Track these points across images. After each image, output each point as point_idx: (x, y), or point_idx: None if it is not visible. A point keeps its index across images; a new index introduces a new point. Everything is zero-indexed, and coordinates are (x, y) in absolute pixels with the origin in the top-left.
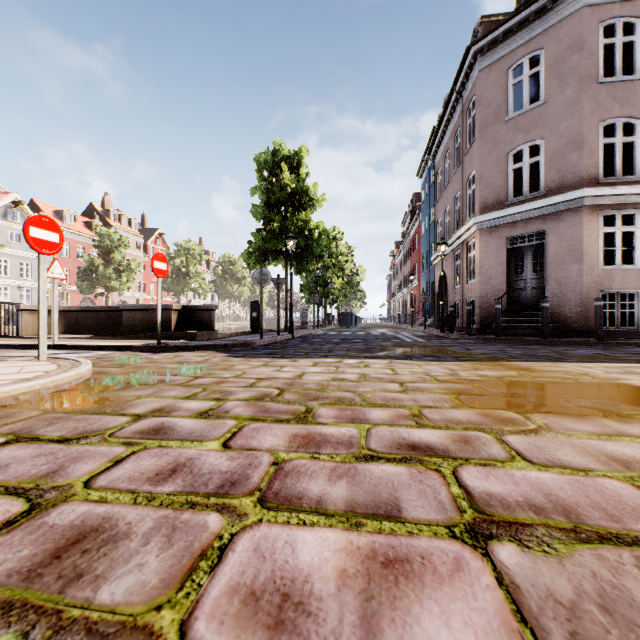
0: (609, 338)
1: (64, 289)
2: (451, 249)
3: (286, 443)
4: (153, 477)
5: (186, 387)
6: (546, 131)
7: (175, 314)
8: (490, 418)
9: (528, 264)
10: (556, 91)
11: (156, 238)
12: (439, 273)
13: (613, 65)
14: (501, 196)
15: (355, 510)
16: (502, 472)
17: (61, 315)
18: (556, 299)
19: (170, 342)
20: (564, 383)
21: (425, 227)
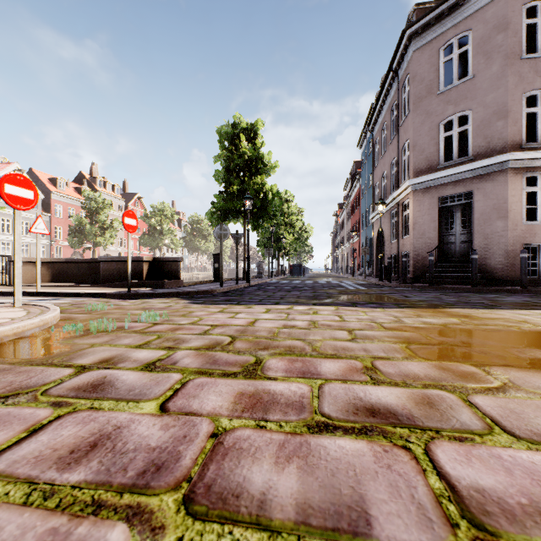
0: (532, 286)
1: (57, 244)
2: (388, 208)
3: (230, 405)
4: (65, 456)
5: (142, 334)
6: (474, 103)
7: (146, 265)
8: (448, 372)
9: (457, 221)
10: (483, 67)
11: (135, 201)
12: (377, 230)
13: (531, 46)
14: (433, 161)
15: (309, 521)
16: (485, 452)
17: (48, 266)
18: (483, 252)
19: (140, 290)
20: (509, 331)
21: (364, 190)
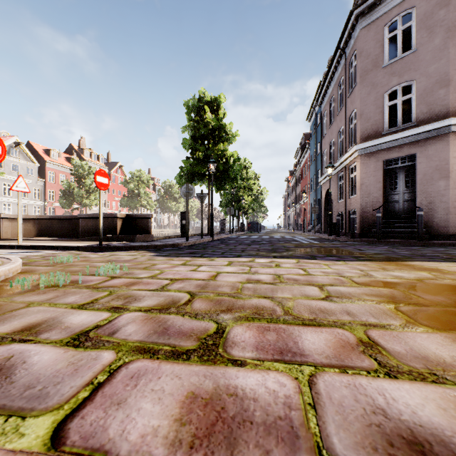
0: None
1: (51, 205)
2: (335, 172)
3: (172, 426)
4: None
5: (93, 290)
6: (417, 73)
7: (120, 221)
8: None
9: (401, 181)
10: (426, 40)
11: (117, 169)
12: (325, 191)
13: None
14: (378, 127)
15: None
16: None
17: (34, 222)
18: (426, 209)
19: (113, 243)
20: None
21: (313, 158)
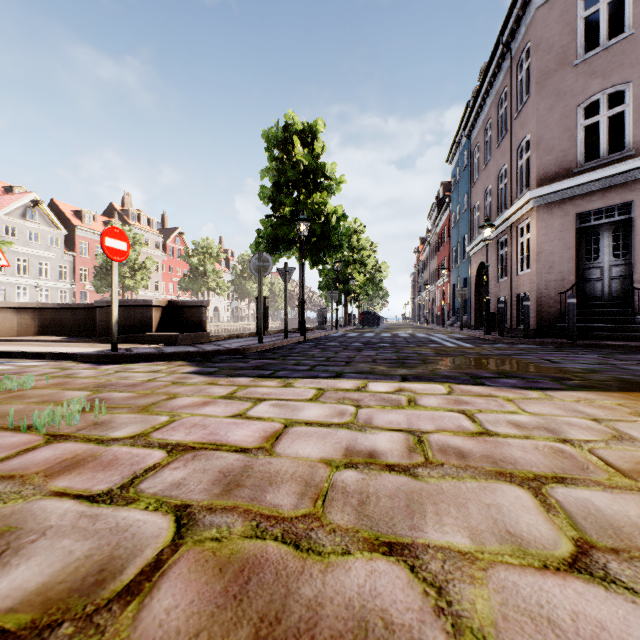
0: None
1: (83, 289)
2: (494, 235)
3: None
4: None
5: None
6: (635, 70)
7: (158, 311)
8: None
9: (606, 247)
10: None
11: (175, 237)
12: (477, 265)
13: None
14: (567, 162)
15: None
16: None
17: (34, 313)
18: None
19: (140, 347)
20: None
21: (456, 217)
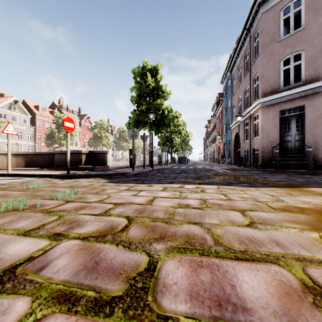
0: None
1: (39, 145)
2: (242, 120)
3: None
4: None
5: (45, 214)
6: (305, 45)
7: (84, 156)
8: None
9: (293, 126)
10: (312, 20)
11: (86, 119)
12: (234, 134)
13: None
14: (276, 86)
15: None
16: None
17: (23, 157)
18: (312, 146)
19: (78, 172)
20: None
21: (225, 110)
